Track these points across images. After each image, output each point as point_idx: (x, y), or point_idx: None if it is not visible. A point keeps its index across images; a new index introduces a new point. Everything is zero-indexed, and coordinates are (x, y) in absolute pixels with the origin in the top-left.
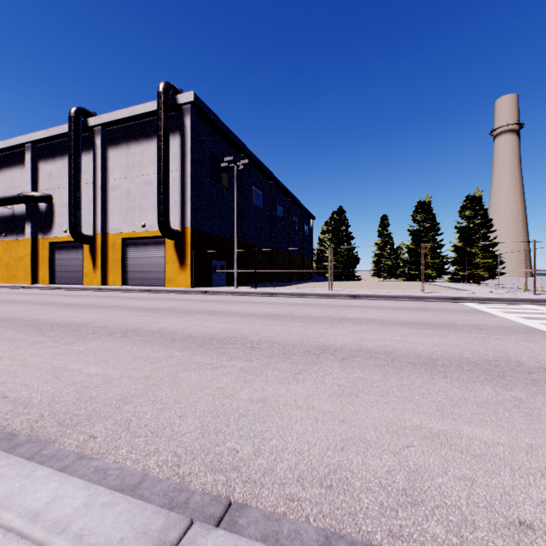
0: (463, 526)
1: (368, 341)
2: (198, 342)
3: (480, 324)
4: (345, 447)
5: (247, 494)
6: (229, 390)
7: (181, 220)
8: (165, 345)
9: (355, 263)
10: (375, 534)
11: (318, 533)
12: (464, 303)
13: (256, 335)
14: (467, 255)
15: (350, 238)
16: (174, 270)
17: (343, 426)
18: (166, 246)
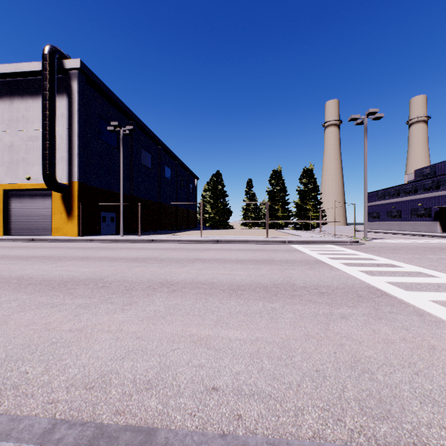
0: (173, 397)
1: (203, 276)
2: (53, 285)
3: (290, 259)
4: (126, 357)
5: (13, 405)
6: (55, 324)
7: (68, 175)
8: (16, 290)
9: (229, 215)
10: (104, 415)
11: (50, 423)
12: (291, 244)
13: (113, 276)
14: (304, 210)
15: (225, 195)
16: (61, 221)
17: (136, 341)
18: (53, 198)
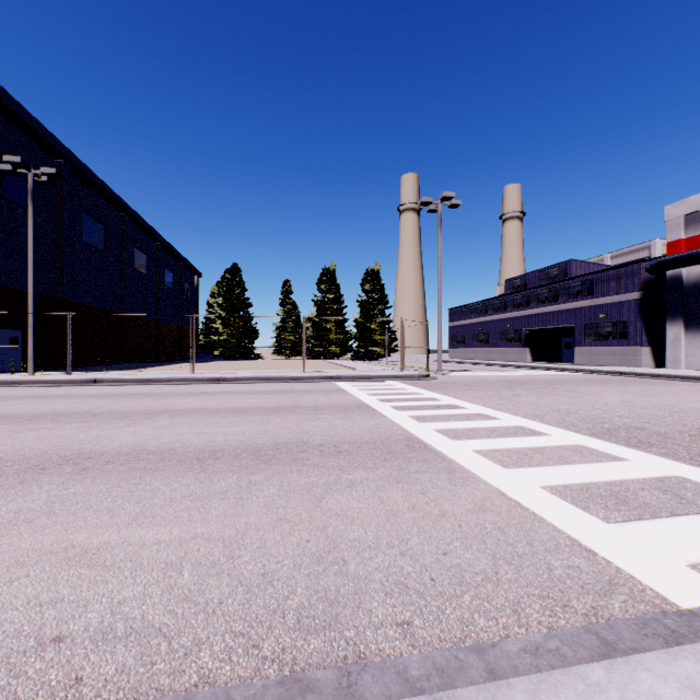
0: None
1: (159, 439)
2: None
3: (322, 404)
4: None
5: None
6: None
7: None
8: None
9: (253, 337)
10: None
11: None
12: (338, 382)
13: None
14: (367, 331)
15: (247, 305)
16: None
17: None
18: None
